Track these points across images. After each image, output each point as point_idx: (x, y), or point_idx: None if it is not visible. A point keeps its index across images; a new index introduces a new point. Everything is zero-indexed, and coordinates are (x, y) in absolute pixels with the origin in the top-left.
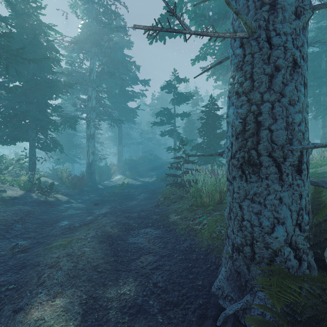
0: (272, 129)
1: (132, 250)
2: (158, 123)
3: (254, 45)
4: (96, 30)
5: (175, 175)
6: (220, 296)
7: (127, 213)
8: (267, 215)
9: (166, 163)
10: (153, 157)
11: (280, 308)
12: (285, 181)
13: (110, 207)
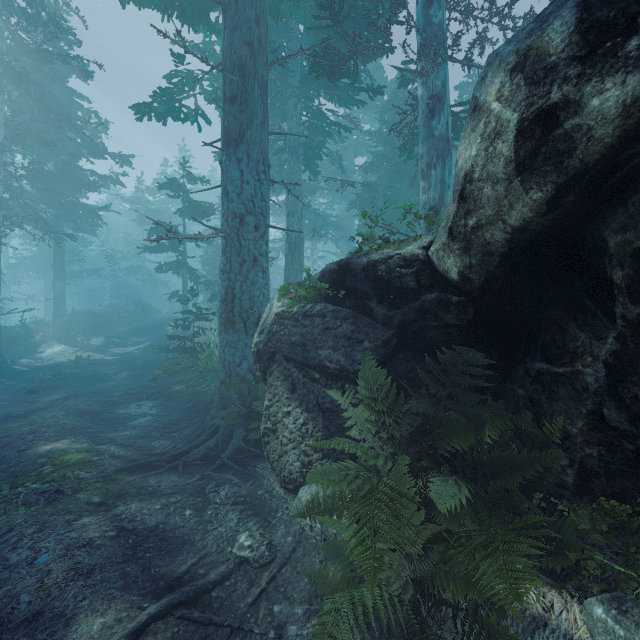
0: (241, 299)
1: (125, 417)
2: (153, 248)
3: (231, 242)
4: (4, 39)
5: (182, 337)
6: (211, 419)
7: (104, 393)
8: (239, 355)
9: (169, 319)
10: (139, 307)
11: (241, 408)
12: (249, 333)
13: (67, 392)
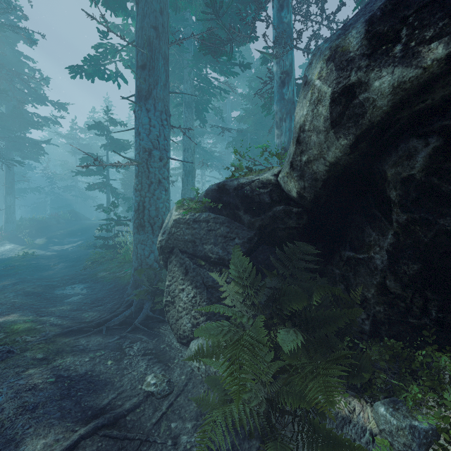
0: (150, 210)
1: (62, 296)
2: (84, 172)
3: (142, 169)
4: None
5: (105, 237)
6: (127, 296)
7: (46, 279)
8: (148, 249)
9: (96, 225)
10: (73, 216)
11: (149, 287)
12: (155, 234)
13: (16, 278)
